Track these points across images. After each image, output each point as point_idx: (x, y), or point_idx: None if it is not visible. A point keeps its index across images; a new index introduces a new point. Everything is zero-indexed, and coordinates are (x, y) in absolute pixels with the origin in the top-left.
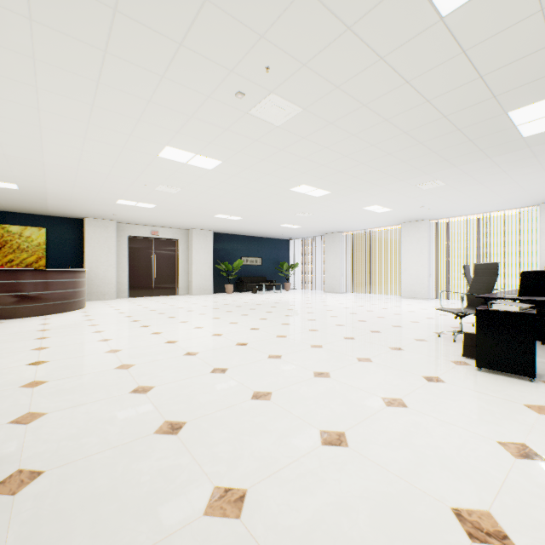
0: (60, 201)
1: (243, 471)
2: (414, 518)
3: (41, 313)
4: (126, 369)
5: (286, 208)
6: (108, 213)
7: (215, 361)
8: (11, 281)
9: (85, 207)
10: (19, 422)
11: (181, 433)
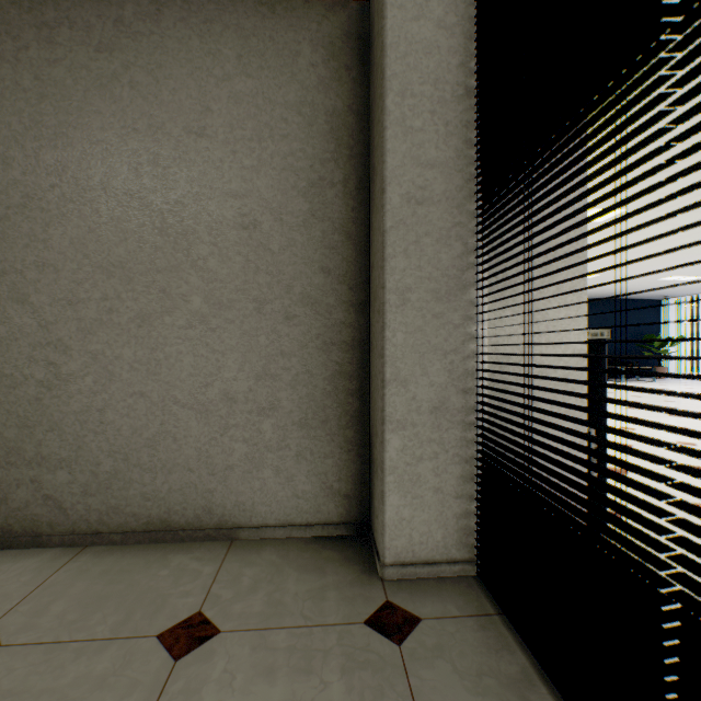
0: None
1: None
2: None
3: None
4: None
5: (692, 252)
6: None
7: (671, 457)
8: None
9: None
10: None
11: None
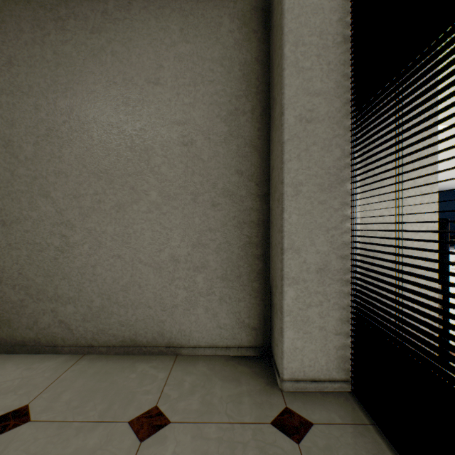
0: None
1: None
2: None
3: None
4: None
5: None
6: None
7: None
8: None
9: None
10: None
11: None
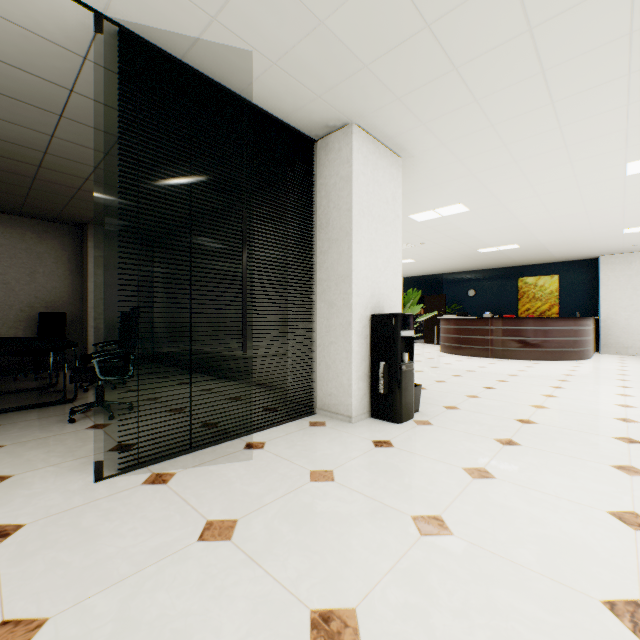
0: (559, 247)
1: (509, 474)
2: (580, 563)
3: (535, 358)
4: (536, 408)
5: None
6: (623, 245)
7: None
8: (511, 327)
9: (589, 246)
10: (446, 407)
11: (507, 446)
